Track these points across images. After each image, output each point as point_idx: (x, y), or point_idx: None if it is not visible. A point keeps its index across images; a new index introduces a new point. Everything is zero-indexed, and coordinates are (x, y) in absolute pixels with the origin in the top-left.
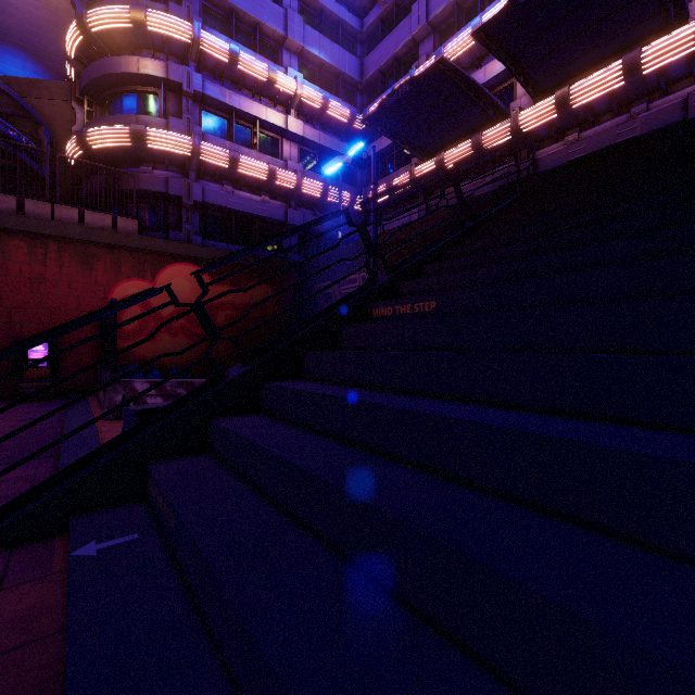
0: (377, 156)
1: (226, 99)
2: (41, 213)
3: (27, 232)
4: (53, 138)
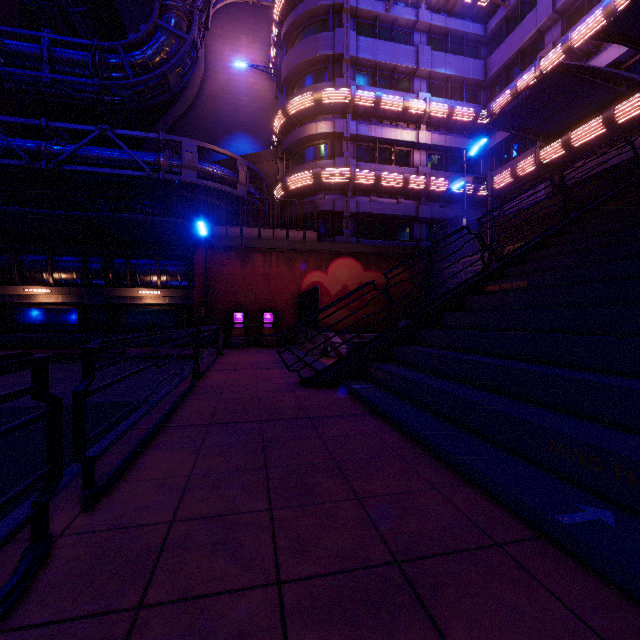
0: (501, 144)
1: (372, 133)
2: (268, 236)
3: (262, 249)
4: (267, 186)
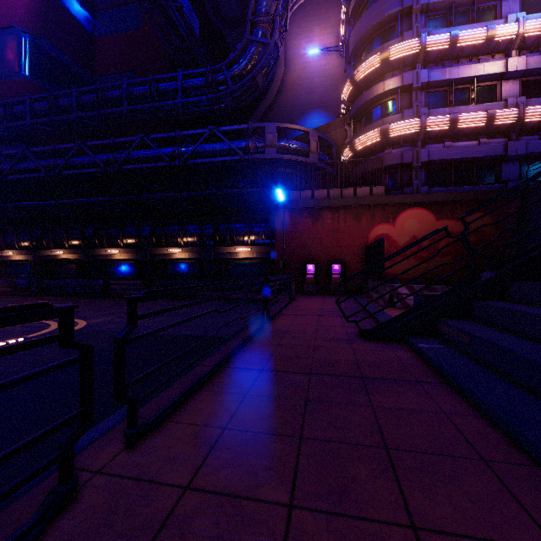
0: None
1: (446, 76)
2: (336, 195)
3: (331, 207)
4: (336, 151)
